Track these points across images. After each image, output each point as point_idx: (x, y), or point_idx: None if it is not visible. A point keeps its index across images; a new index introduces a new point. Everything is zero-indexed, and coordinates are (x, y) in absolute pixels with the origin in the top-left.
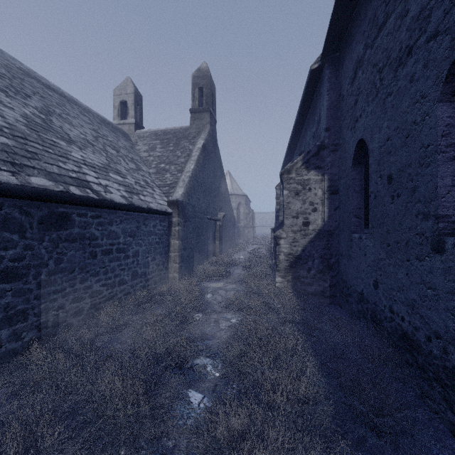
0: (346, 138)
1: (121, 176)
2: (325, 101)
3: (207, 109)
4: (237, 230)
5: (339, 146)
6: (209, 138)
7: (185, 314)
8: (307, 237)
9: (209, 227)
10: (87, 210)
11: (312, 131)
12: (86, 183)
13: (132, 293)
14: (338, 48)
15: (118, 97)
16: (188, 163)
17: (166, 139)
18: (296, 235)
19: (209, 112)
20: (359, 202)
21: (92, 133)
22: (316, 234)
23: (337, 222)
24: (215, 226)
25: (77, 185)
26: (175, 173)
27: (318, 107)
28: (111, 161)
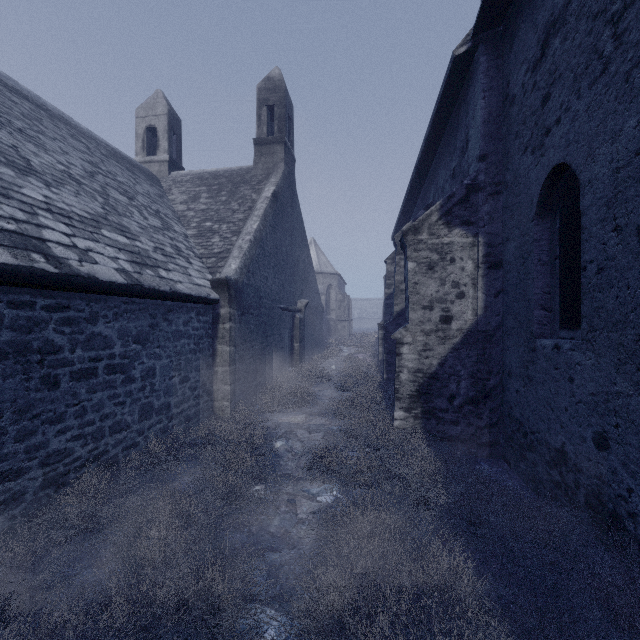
0: (521, 170)
1: (128, 236)
2: (480, 109)
3: (281, 140)
4: (327, 325)
5: (504, 186)
6: (283, 184)
7: (233, 489)
8: (448, 341)
9: (283, 322)
10: (36, 295)
11: (450, 167)
12: (37, 243)
13: (141, 445)
14: (503, 17)
15: (143, 121)
16: (248, 221)
17: (217, 185)
18: (428, 339)
19: (283, 144)
20: (548, 282)
21: (85, 166)
22: (464, 336)
23: (500, 317)
24: (293, 320)
25: (11, 246)
26: (228, 235)
27: (462, 125)
28: (112, 210)
